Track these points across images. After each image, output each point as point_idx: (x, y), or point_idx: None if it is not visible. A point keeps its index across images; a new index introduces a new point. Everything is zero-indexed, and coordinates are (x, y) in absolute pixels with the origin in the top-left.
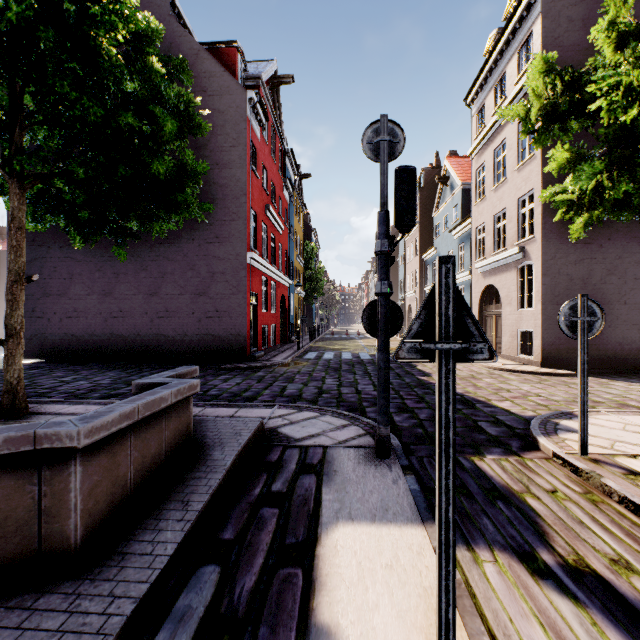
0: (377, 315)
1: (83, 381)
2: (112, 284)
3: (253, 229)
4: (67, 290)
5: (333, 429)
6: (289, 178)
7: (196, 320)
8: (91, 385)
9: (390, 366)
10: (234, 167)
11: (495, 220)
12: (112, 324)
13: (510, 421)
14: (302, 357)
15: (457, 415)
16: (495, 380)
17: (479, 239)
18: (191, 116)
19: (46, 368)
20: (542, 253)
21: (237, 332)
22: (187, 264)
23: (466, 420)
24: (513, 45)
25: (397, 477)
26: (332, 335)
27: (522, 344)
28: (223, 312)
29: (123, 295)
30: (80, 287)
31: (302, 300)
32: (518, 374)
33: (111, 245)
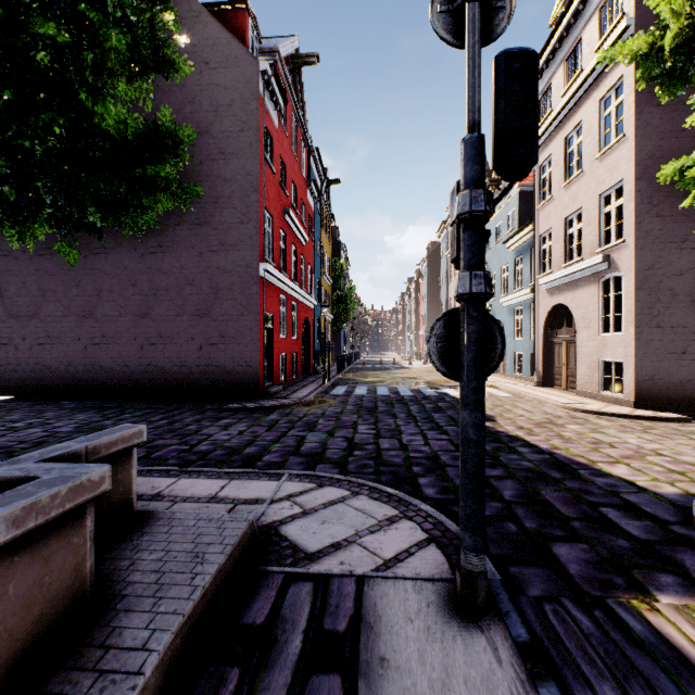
0: (461, 337)
1: (37, 428)
2: (93, 303)
3: (268, 236)
4: (38, 310)
5: (372, 528)
6: (314, 180)
7: (196, 347)
8: (44, 434)
9: (439, 406)
10: (243, 157)
11: (566, 224)
12: (93, 352)
13: (648, 505)
14: (328, 393)
15: (560, 492)
16: (583, 427)
17: (543, 249)
18: (158, 43)
19: (5, 408)
20: (636, 261)
21: (247, 362)
22: (185, 278)
23: (578, 503)
24: (593, 2)
25: (518, 687)
26: (364, 365)
27: (605, 378)
28: (230, 337)
29: (107, 316)
30: (54, 307)
31: (330, 325)
32: (609, 418)
33: (92, 255)
